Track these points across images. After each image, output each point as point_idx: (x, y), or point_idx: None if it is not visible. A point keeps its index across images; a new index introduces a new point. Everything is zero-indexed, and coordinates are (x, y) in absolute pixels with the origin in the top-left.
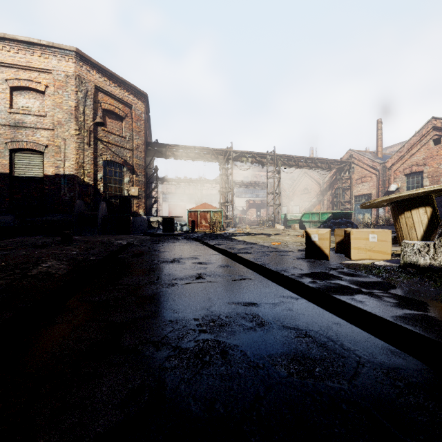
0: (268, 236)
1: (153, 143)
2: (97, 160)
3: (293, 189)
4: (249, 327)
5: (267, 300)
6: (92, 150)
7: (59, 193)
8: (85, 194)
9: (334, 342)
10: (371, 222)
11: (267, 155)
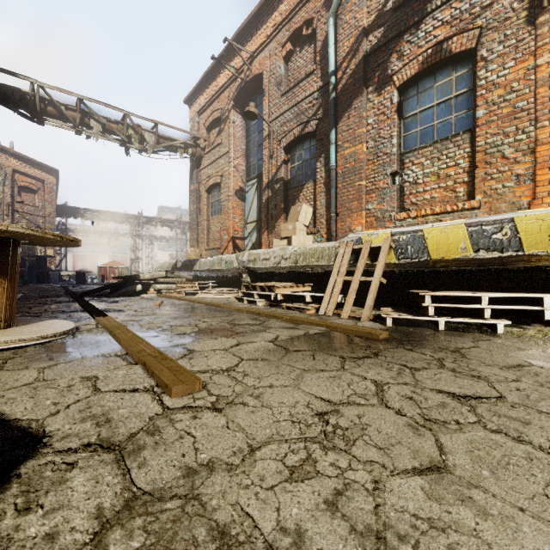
0: None
1: (62, 206)
2: None
3: None
4: None
5: None
6: (10, 219)
7: None
8: None
9: None
10: None
11: (175, 221)
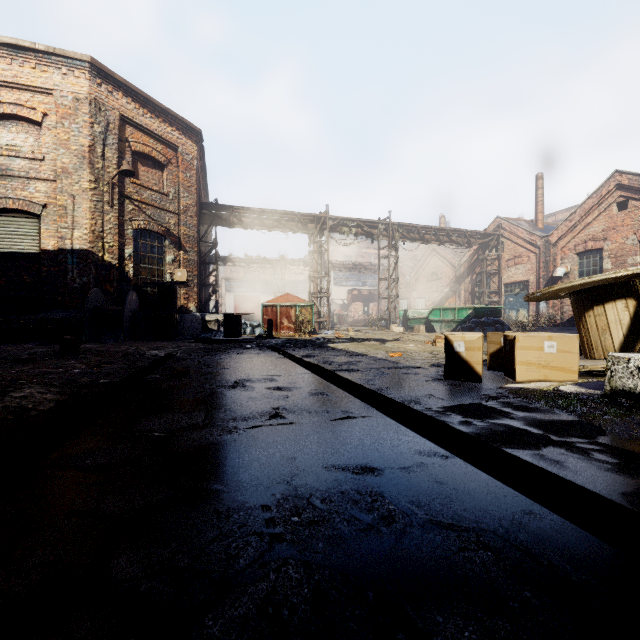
0: (382, 343)
1: (211, 205)
2: (123, 228)
3: (415, 274)
4: (367, 524)
5: (394, 461)
6: (116, 212)
7: (65, 277)
8: (105, 279)
9: (536, 561)
10: (529, 321)
11: (379, 223)
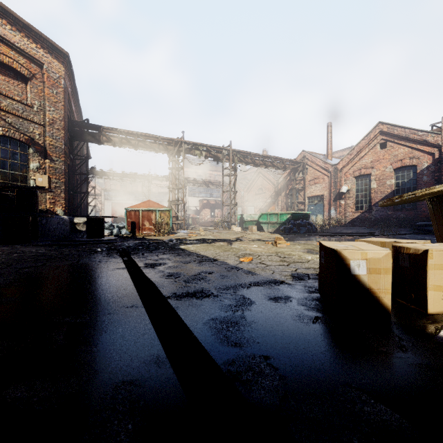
0: (229, 244)
1: (81, 123)
2: None
3: (247, 189)
4: None
5: None
6: None
7: None
8: None
9: None
10: (325, 223)
11: (223, 149)
